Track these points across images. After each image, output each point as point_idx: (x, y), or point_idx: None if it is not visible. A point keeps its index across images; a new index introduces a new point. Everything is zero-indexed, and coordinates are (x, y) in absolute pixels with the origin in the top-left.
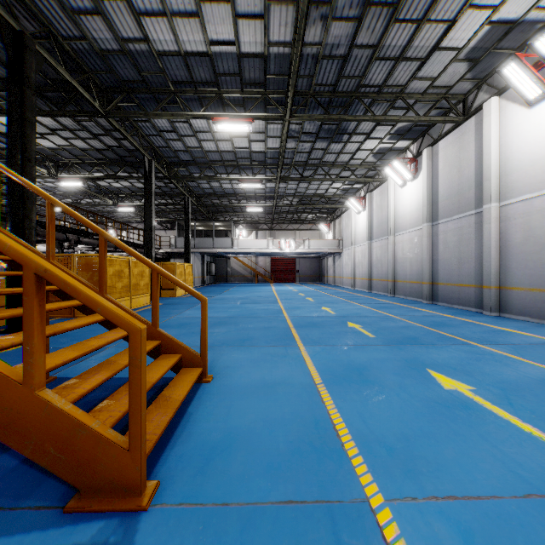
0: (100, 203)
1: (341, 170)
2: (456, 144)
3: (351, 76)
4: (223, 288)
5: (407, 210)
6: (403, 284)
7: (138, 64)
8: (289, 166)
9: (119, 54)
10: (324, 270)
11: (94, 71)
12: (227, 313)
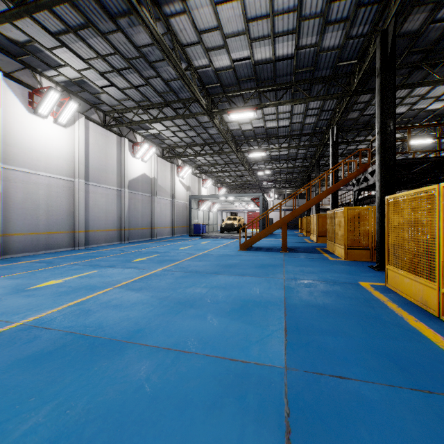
0: None
1: None
2: None
3: None
4: None
5: None
6: None
7: None
8: None
9: None
10: None
11: None
12: (215, 279)
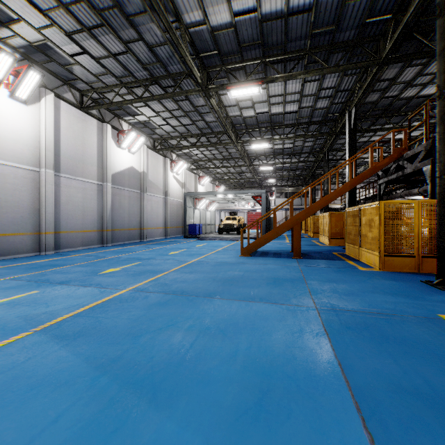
0: None
1: None
2: None
3: None
4: None
5: None
6: None
7: None
8: None
9: None
10: None
11: None
12: (209, 310)
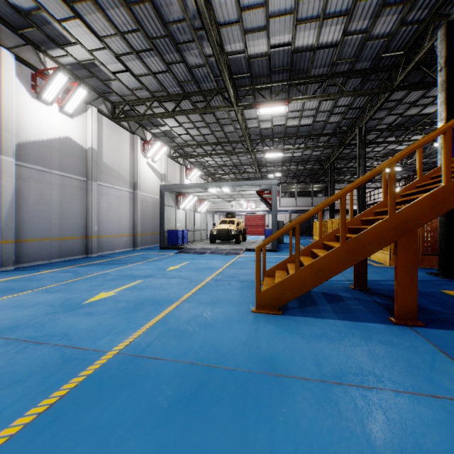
0: None
1: None
2: None
3: None
4: None
5: None
6: None
7: None
8: None
9: None
10: None
11: None
12: None
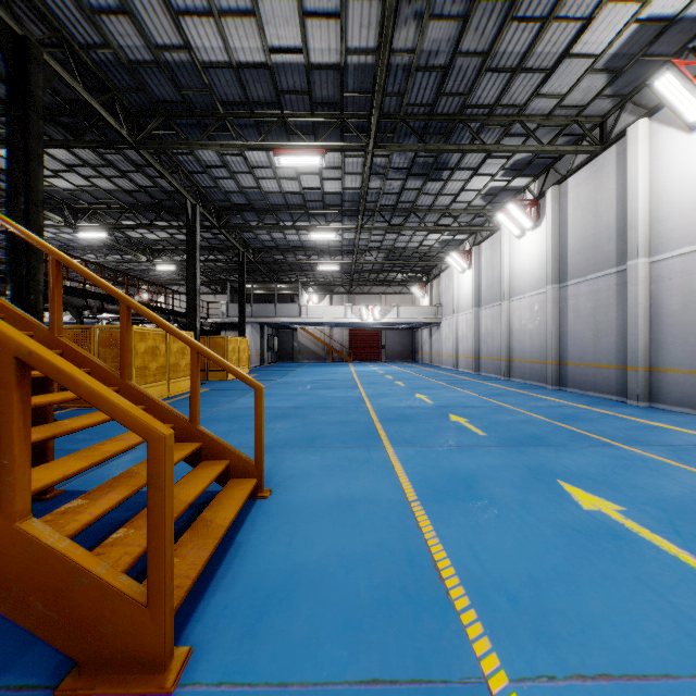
0: (131, 259)
1: (441, 217)
2: (590, 181)
3: (453, 93)
4: (288, 368)
5: (526, 268)
6: (520, 364)
7: (177, 79)
8: (372, 211)
9: (153, 67)
10: (418, 345)
11: (121, 89)
12: (293, 402)
